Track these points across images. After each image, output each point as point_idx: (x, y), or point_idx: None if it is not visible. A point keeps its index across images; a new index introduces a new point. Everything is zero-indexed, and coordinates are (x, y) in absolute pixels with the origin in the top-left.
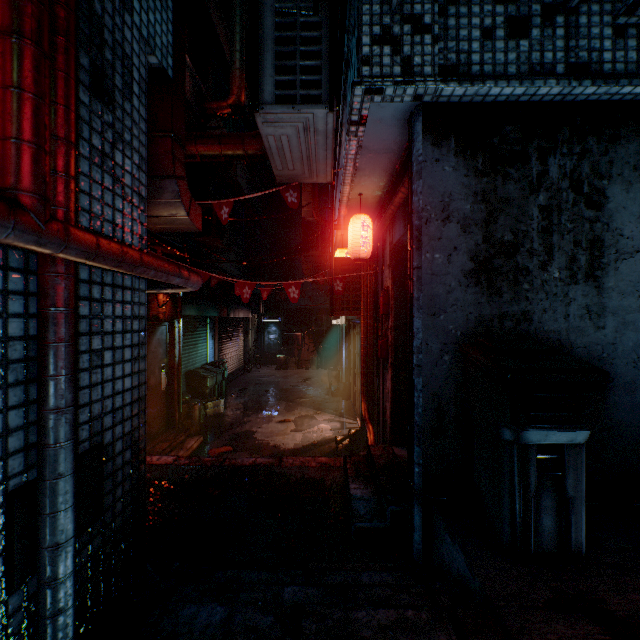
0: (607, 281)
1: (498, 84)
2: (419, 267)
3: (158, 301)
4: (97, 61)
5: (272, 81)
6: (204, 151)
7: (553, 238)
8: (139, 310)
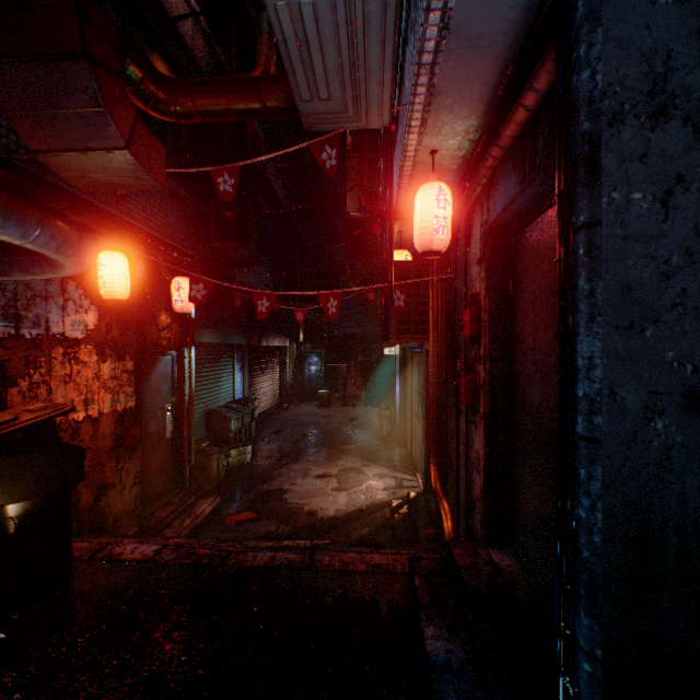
0: None
1: None
2: (594, 223)
3: (157, 323)
4: None
5: None
6: (204, 104)
7: None
8: None
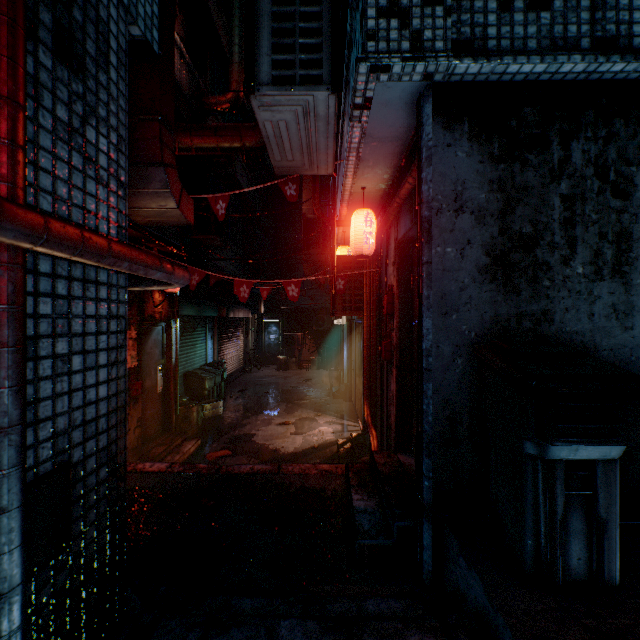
0: (636, 277)
1: (517, 60)
2: (429, 262)
3: (153, 300)
4: (63, 20)
5: (269, 60)
6: (200, 143)
7: (576, 230)
8: (117, 309)
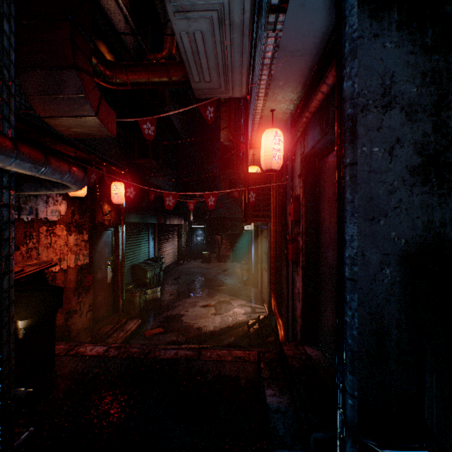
0: None
1: None
2: (353, 163)
3: (102, 210)
4: None
5: None
6: (134, 78)
7: None
8: None
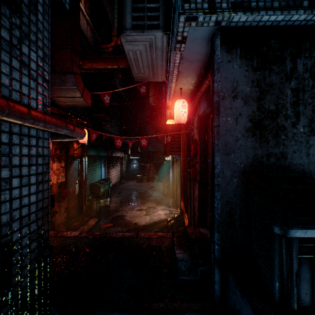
0: None
1: (268, 13)
2: (218, 125)
3: (73, 147)
4: None
5: (130, 16)
6: (96, 66)
7: (299, 108)
8: (43, 151)
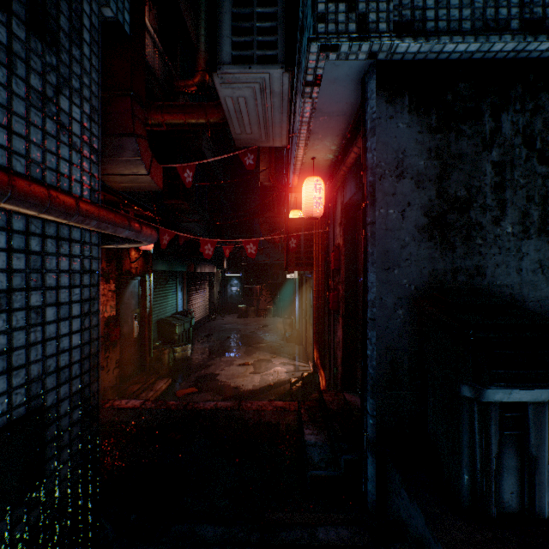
0: None
1: (453, 39)
2: (373, 222)
3: (130, 257)
4: None
5: (229, 42)
6: (170, 120)
7: (506, 193)
8: (90, 264)
